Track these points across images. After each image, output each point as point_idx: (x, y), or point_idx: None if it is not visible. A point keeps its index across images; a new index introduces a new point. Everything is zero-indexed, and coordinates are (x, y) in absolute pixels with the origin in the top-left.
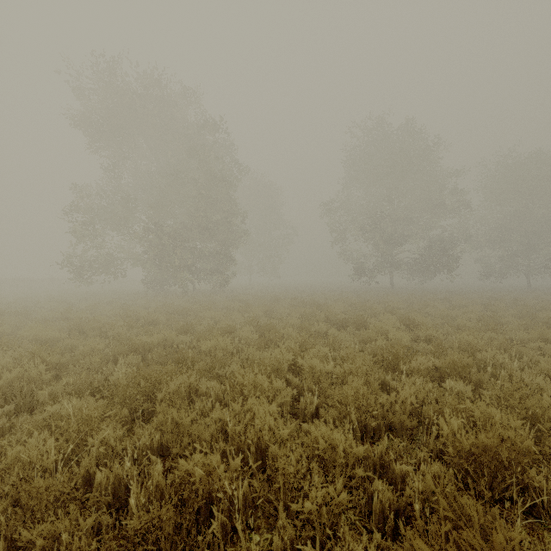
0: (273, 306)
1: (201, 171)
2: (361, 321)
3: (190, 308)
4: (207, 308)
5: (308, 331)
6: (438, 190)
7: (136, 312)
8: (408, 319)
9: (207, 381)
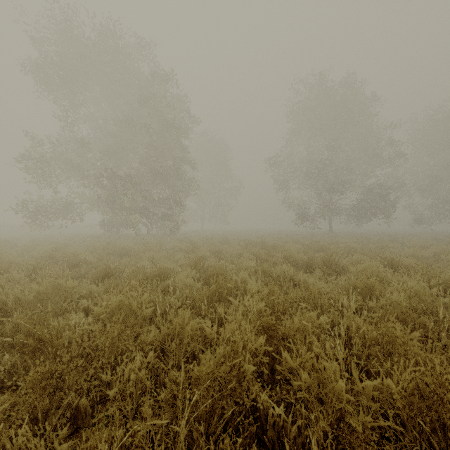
0: (222, 246)
1: (153, 118)
2: (330, 263)
3: (134, 249)
4: (150, 249)
5: (268, 275)
6: (375, 142)
7: (62, 253)
8: (391, 261)
9: (32, 440)
